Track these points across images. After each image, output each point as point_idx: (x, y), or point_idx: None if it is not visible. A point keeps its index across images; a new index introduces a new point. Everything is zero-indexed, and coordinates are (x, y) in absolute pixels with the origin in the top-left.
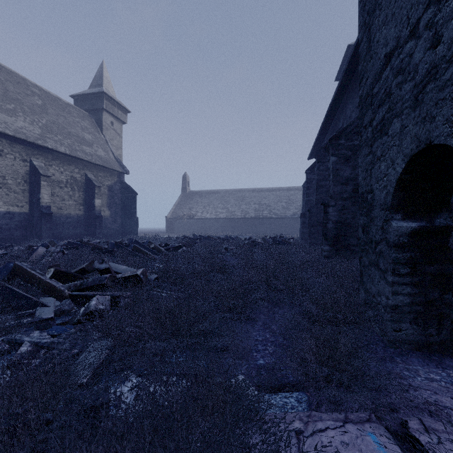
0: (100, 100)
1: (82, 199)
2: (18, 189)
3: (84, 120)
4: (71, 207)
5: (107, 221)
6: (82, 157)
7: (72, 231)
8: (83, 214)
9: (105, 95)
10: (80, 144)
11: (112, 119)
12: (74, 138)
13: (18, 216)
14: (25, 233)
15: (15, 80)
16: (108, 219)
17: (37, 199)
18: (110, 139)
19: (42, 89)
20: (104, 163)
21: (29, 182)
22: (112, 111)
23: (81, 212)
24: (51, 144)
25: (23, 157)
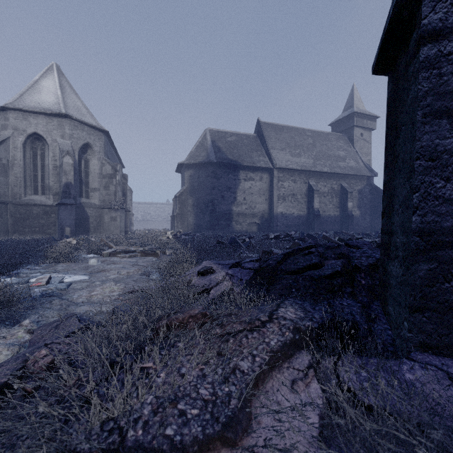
0: (351, 120)
1: (338, 203)
2: (302, 201)
3: (339, 141)
4: (330, 209)
5: (357, 219)
6: (338, 172)
7: (331, 227)
8: (338, 215)
9: (355, 114)
10: (336, 161)
11: (362, 131)
12: (332, 158)
13: (302, 217)
14: (305, 228)
15: (298, 133)
16: (358, 217)
17: (311, 206)
18: (359, 149)
19: (312, 131)
20: (354, 172)
21: (307, 196)
22: (362, 124)
23: (337, 213)
24: (319, 168)
25: (304, 181)
